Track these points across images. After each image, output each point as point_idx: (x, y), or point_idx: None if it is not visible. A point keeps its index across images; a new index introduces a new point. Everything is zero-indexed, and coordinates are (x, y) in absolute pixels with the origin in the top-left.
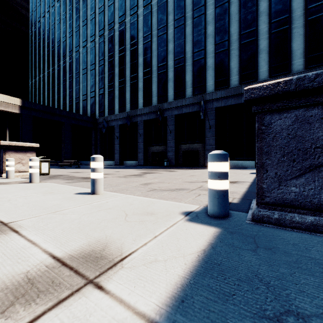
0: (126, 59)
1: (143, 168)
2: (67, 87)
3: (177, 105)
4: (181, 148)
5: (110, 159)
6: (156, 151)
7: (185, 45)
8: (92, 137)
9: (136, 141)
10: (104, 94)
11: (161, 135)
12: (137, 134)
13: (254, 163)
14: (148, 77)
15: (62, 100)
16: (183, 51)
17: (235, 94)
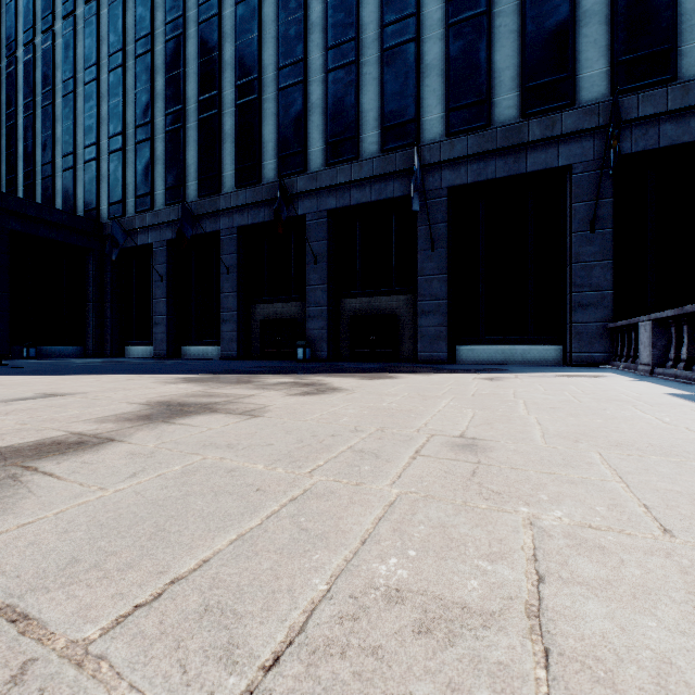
0: (187, 51)
1: (215, 372)
2: (21, 134)
3: (335, 182)
4: (347, 309)
5: (143, 341)
6: (274, 318)
7: (359, 4)
8: (88, 275)
9: (217, 287)
10: (123, 151)
11: (288, 270)
12: (219, 269)
13: (559, 351)
14: (249, 100)
15: (6, 172)
16: (354, 22)
17: (508, 146)
